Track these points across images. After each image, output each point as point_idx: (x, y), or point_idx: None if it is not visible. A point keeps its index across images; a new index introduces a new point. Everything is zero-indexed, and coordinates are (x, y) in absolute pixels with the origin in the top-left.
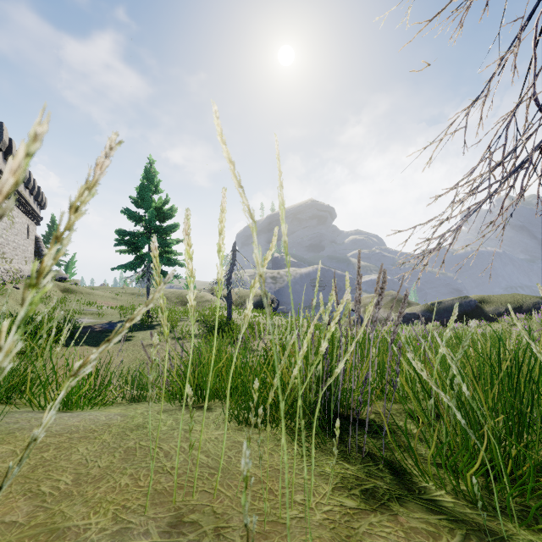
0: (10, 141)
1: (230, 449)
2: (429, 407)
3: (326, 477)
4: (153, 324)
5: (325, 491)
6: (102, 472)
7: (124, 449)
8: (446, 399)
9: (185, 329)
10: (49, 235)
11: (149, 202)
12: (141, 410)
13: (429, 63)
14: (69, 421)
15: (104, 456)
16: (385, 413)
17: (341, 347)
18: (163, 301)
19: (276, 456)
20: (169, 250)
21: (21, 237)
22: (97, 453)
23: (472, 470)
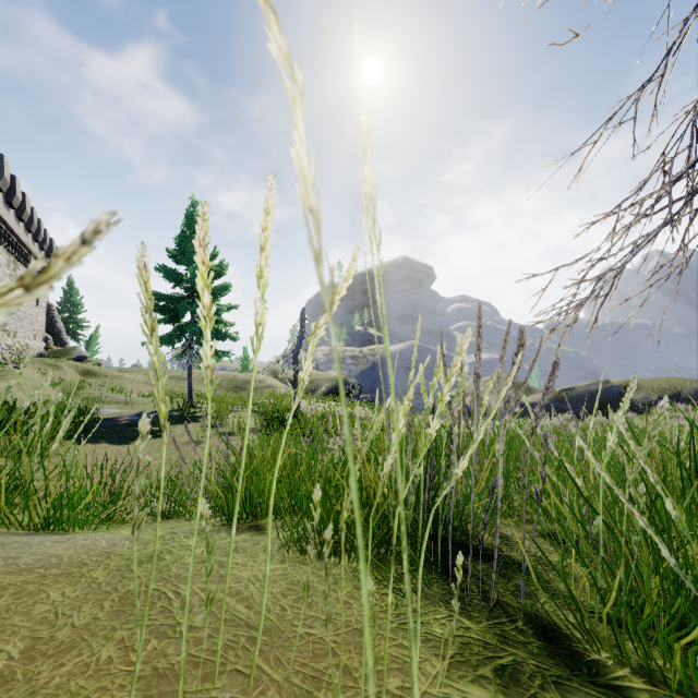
0: (13, 178)
1: (285, 594)
2: (594, 531)
3: (435, 643)
4: (196, 416)
5: (436, 670)
6: (76, 635)
7: (121, 594)
8: (643, 520)
9: (238, 421)
10: (65, 301)
11: (191, 256)
12: (163, 531)
13: (578, 34)
14: (52, 548)
15: (86, 607)
16: (515, 537)
17: (454, 440)
18: (212, 387)
19: (356, 607)
20: (218, 319)
21: (28, 304)
22: (77, 601)
23: (684, 640)
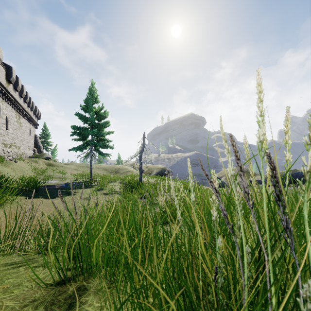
0: (17, 78)
1: None
2: None
3: None
4: (92, 184)
5: None
6: None
7: None
8: None
9: (111, 187)
10: (43, 134)
11: (91, 108)
12: None
13: None
14: None
15: None
16: None
17: None
18: (104, 171)
19: None
20: (104, 138)
21: (26, 134)
22: None
23: None
